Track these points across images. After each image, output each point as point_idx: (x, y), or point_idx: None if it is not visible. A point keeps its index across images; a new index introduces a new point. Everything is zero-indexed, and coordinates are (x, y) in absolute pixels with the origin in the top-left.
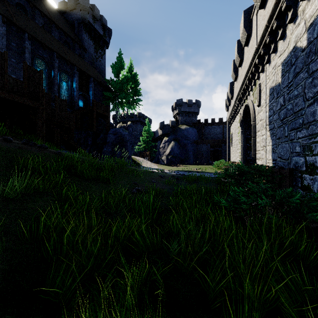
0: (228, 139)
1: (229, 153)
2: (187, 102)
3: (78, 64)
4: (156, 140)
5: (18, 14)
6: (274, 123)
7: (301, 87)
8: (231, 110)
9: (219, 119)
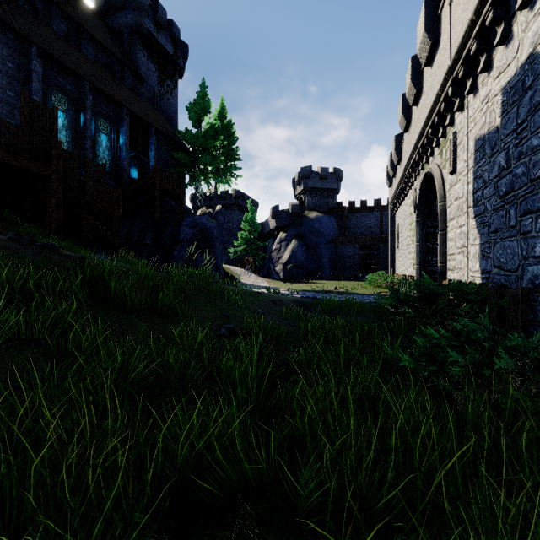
0: (392, 235)
1: (393, 259)
2: (319, 172)
3: (128, 104)
4: (265, 238)
5: (20, 12)
6: (484, 204)
7: None
8: (398, 184)
9: (374, 201)
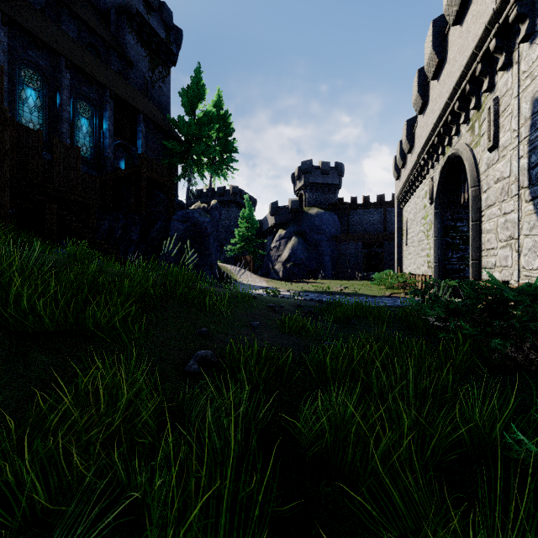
0: (399, 231)
1: (401, 257)
2: (320, 166)
3: (113, 86)
4: (264, 236)
5: None
6: None
7: None
8: (408, 175)
9: (377, 197)
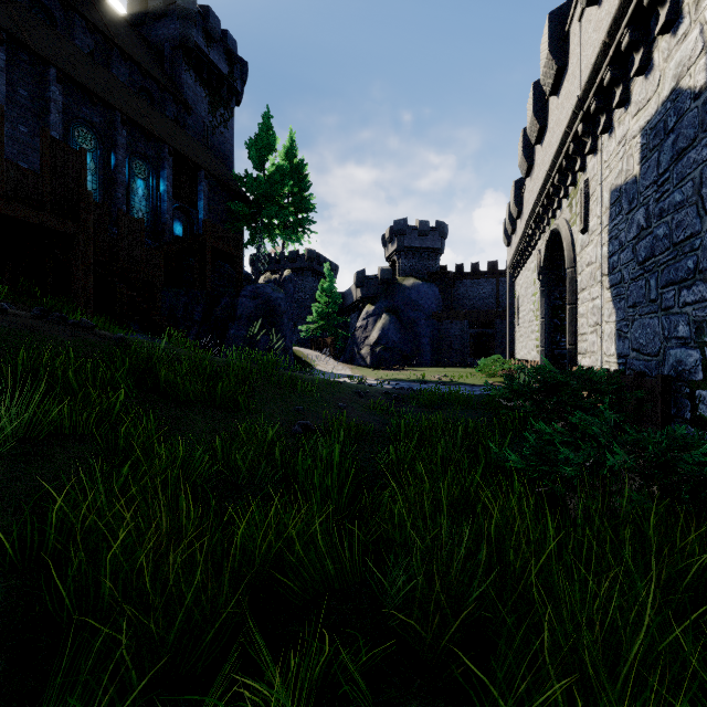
0: (511, 309)
1: (513, 340)
2: (417, 227)
3: (171, 140)
4: (347, 312)
5: (34, 25)
6: (621, 272)
7: (691, 183)
8: (518, 243)
9: (489, 264)
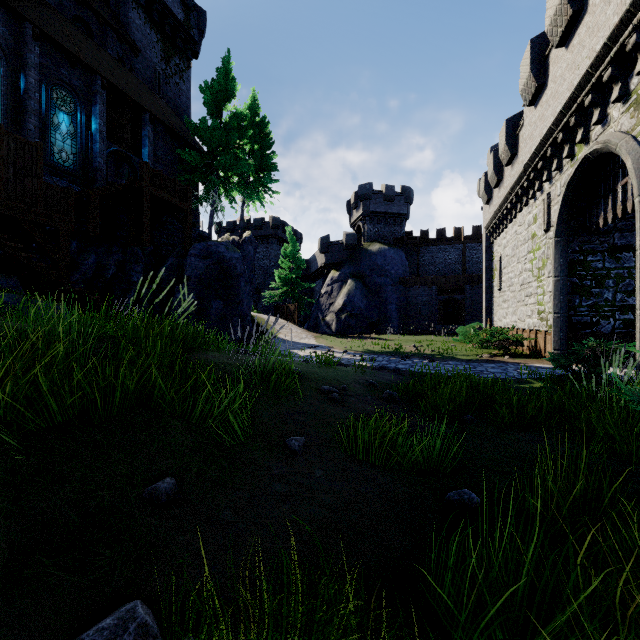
0: (488, 272)
1: (490, 306)
2: (383, 191)
3: (106, 73)
4: (312, 279)
5: None
6: None
7: None
8: (507, 195)
9: (455, 230)
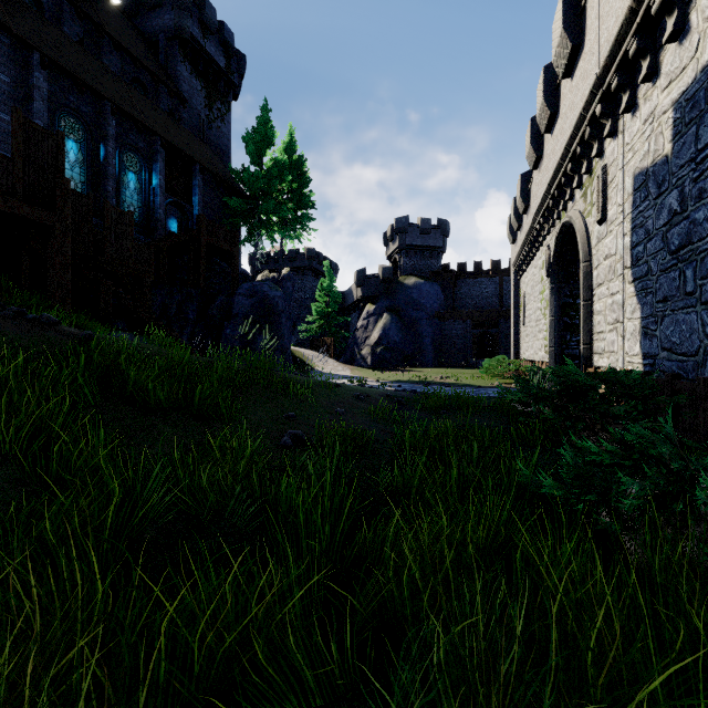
0: (515, 308)
1: (518, 340)
2: (419, 224)
3: (164, 133)
4: (348, 312)
5: (18, 8)
6: (647, 263)
7: None
8: (524, 240)
9: (492, 263)
